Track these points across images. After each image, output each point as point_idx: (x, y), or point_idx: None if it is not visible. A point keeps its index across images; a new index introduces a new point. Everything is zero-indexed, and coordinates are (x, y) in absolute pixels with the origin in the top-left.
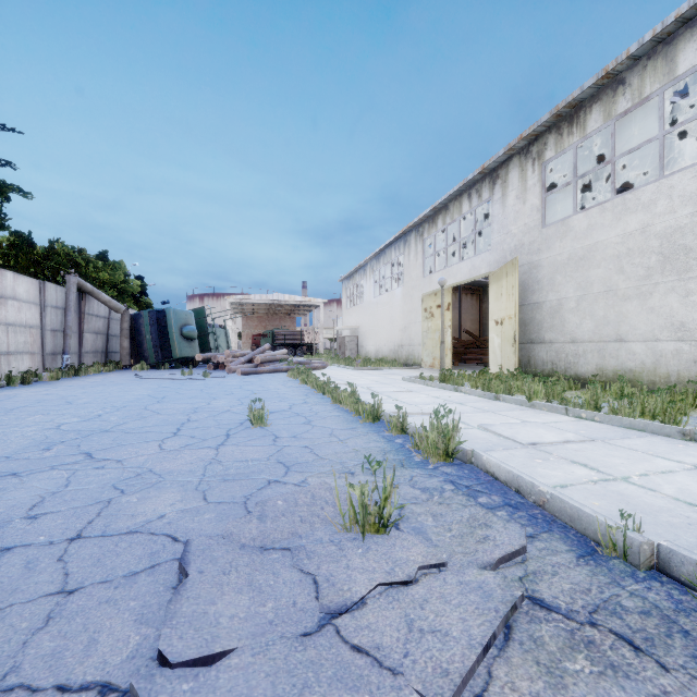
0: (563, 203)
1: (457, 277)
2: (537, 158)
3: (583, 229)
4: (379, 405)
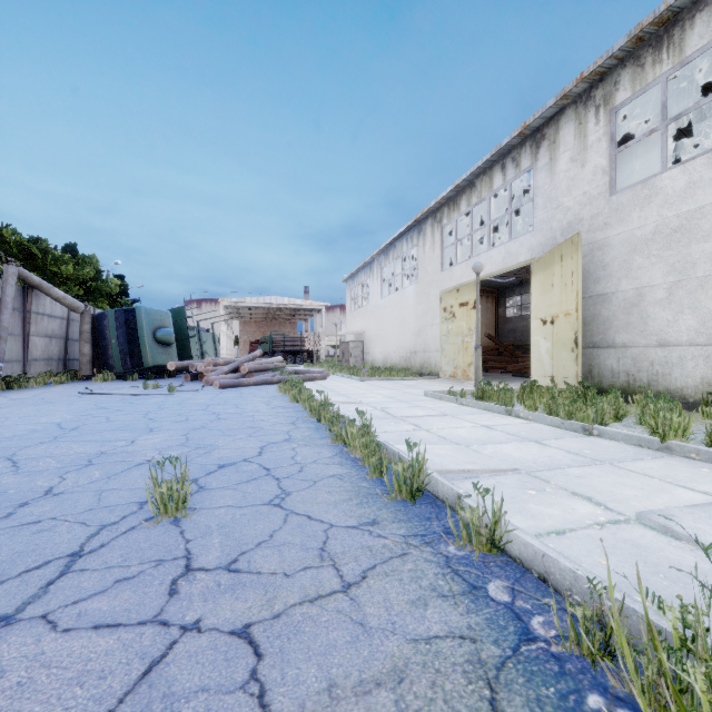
0: None
1: (487, 267)
2: (603, 104)
3: (678, 189)
4: (421, 464)
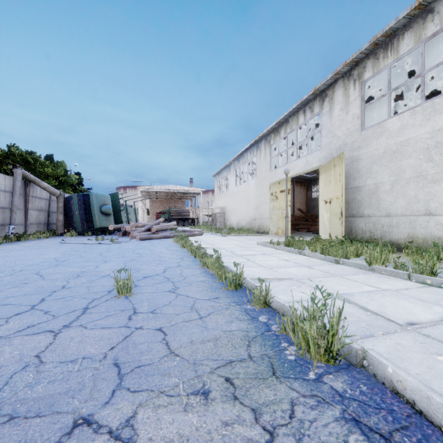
0: (368, 119)
1: (295, 170)
2: (357, 79)
3: (396, 129)
4: (241, 273)
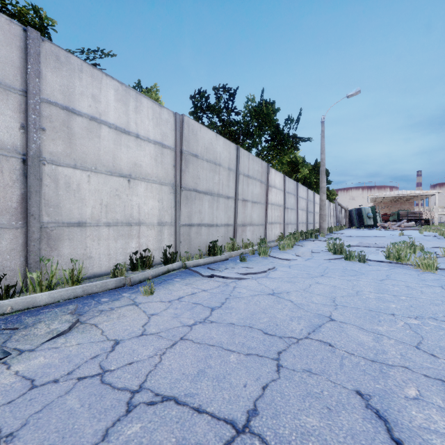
0: None
1: None
2: None
3: None
4: None
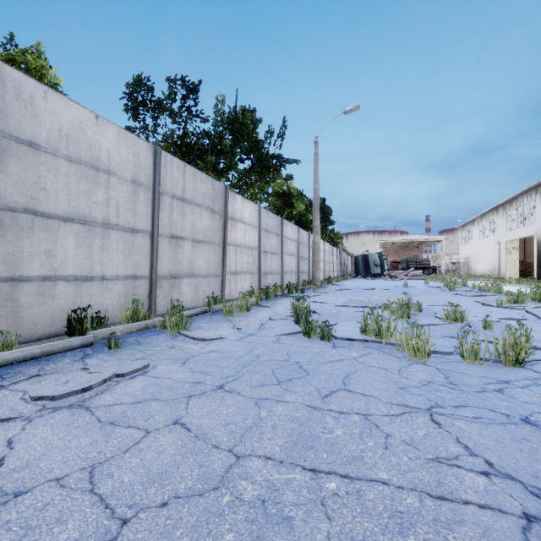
0: None
1: (521, 234)
2: None
3: None
4: (456, 282)
